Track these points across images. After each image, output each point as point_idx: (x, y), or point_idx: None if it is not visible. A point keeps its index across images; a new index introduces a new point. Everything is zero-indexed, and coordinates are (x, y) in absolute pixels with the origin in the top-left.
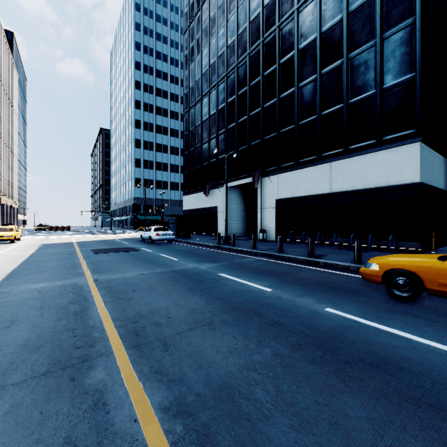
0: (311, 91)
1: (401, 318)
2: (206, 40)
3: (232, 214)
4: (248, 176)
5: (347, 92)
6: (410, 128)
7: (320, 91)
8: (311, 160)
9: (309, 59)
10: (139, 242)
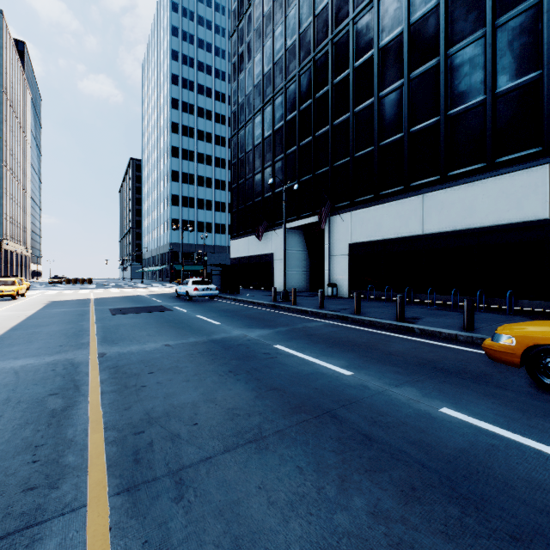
0: (396, 101)
1: None
2: (259, 43)
3: (293, 263)
4: (312, 214)
5: (445, 100)
6: (534, 146)
7: (408, 101)
8: (397, 192)
9: (393, 60)
10: (173, 298)
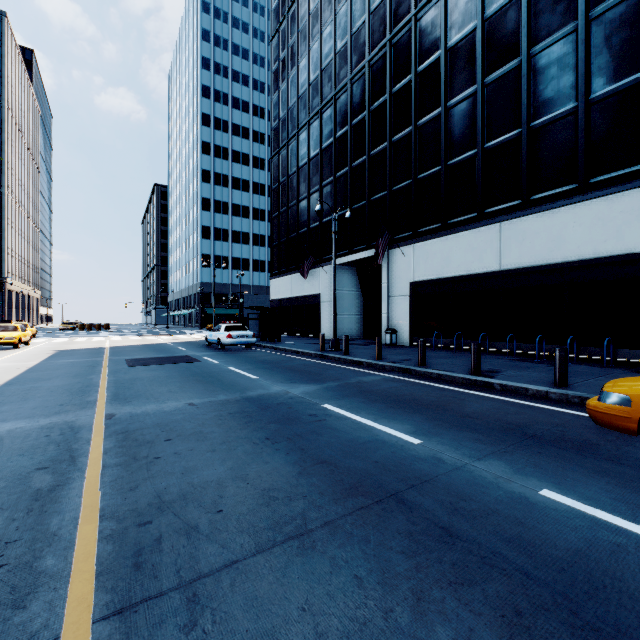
0: (467, 111)
1: None
2: (304, 46)
3: (344, 306)
4: (367, 247)
5: (528, 109)
6: (638, 162)
7: (482, 111)
8: (468, 220)
9: (464, 62)
10: (203, 347)
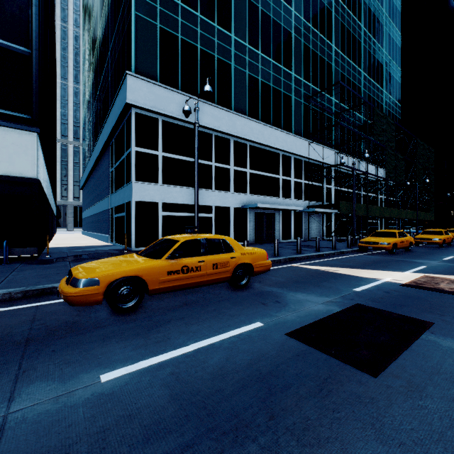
0: None
1: (169, 330)
2: None
3: None
4: None
5: None
6: (25, 112)
7: None
8: None
9: None
10: None
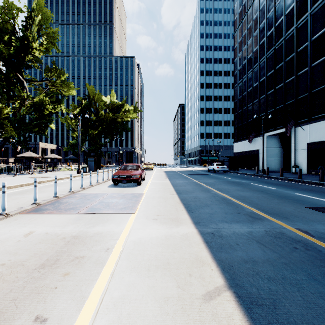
0: None
1: None
2: (250, 35)
3: (271, 155)
4: (283, 127)
5: None
6: None
7: None
8: None
9: None
10: (207, 171)
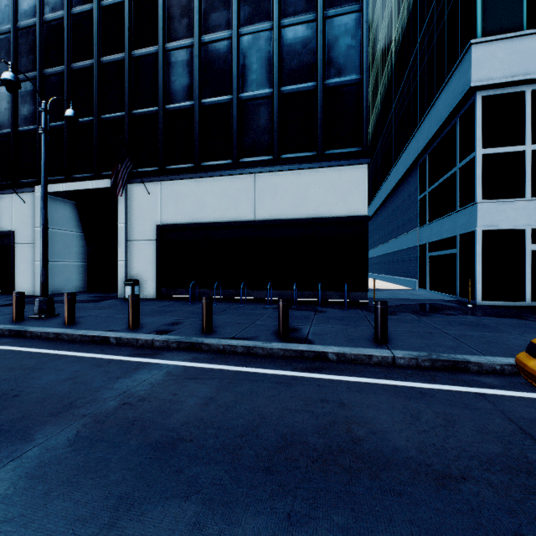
0: (222, 53)
1: None
2: None
3: (57, 250)
4: (96, 176)
5: (279, 73)
6: (356, 145)
7: (238, 59)
8: (225, 166)
9: (219, 1)
10: None
